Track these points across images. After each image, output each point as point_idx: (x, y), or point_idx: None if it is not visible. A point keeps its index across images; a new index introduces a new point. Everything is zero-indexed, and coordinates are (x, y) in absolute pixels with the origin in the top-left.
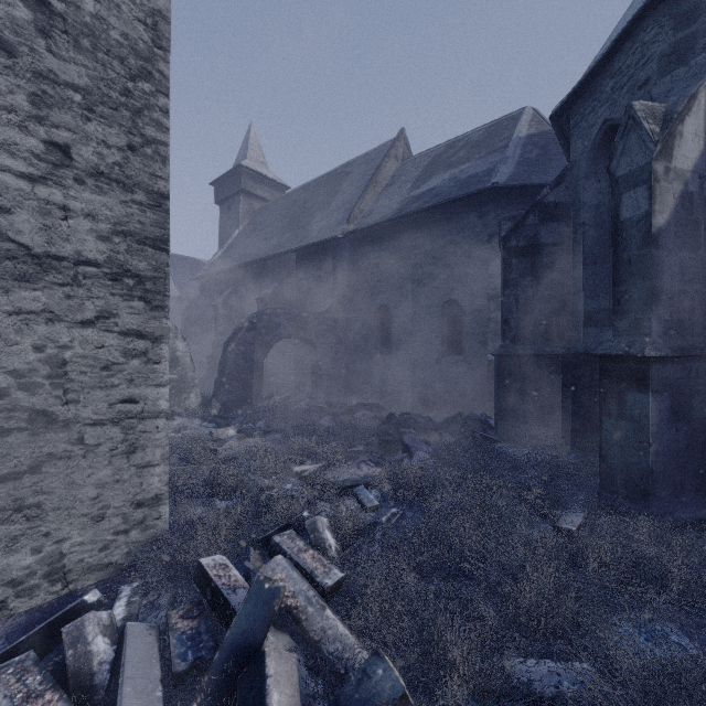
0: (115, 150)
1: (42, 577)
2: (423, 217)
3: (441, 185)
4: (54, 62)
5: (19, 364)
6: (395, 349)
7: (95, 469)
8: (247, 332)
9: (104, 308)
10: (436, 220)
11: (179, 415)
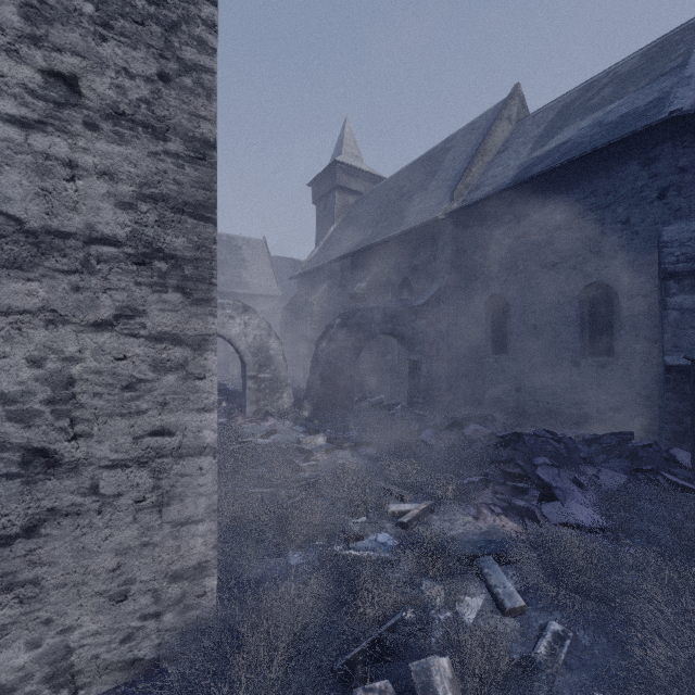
0: (141, 81)
1: (41, 681)
2: (551, 180)
3: (578, 136)
4: None
5: (8, 385)
6: (512, 347)
7: (114, 528)
8: (339, 329)
9: (126, 303)
10: (572, 180)
11: (272, 415)
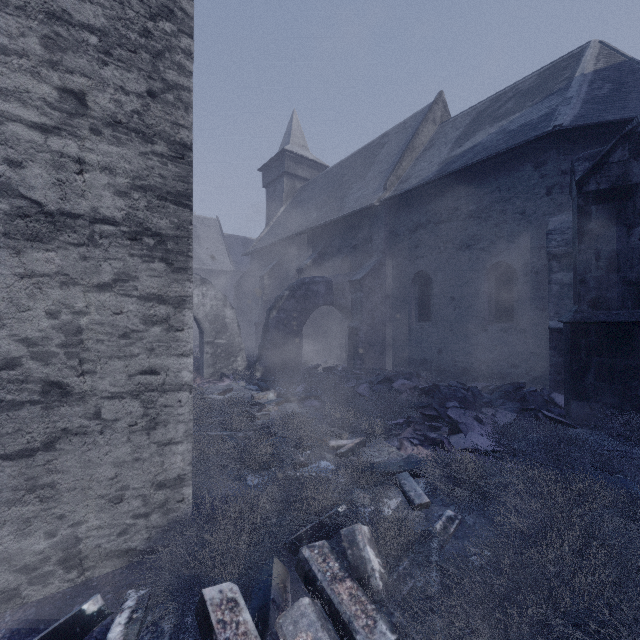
0: (134, 97)
1: (56, 563)
2: (466, 176)
3: (487, 140)
4: (68, 1)
5: (31, 331)
6: (434, 315)
7: (113, 446)
8: (287, 300)
9: (122, 270)
10: (481, 176)
11: (227, 376)
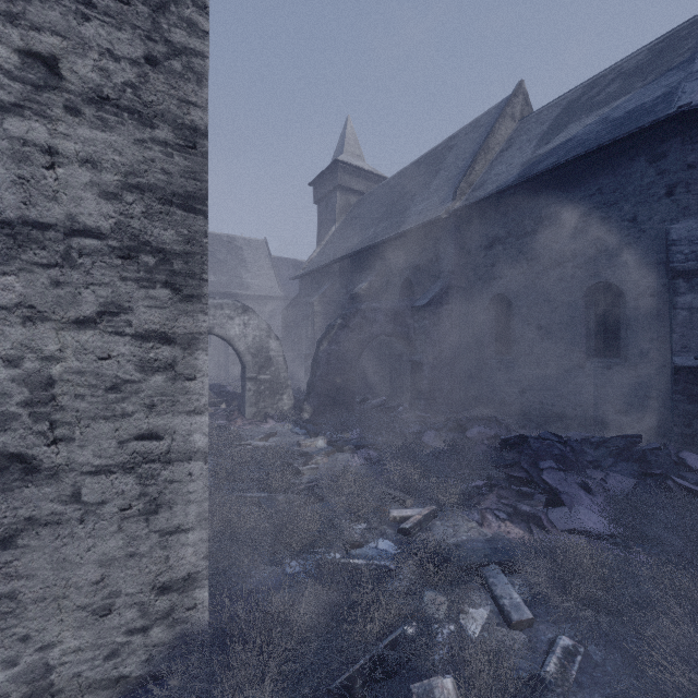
0: (126, 64)
1: None
2: (556, 177)
3: (584, 132)
4: None
5: None
6: (516, 347)
7: (98, 538)
8: (340, 330)
9: (110, 299)
10: (577, 177)
11: (271, 417)
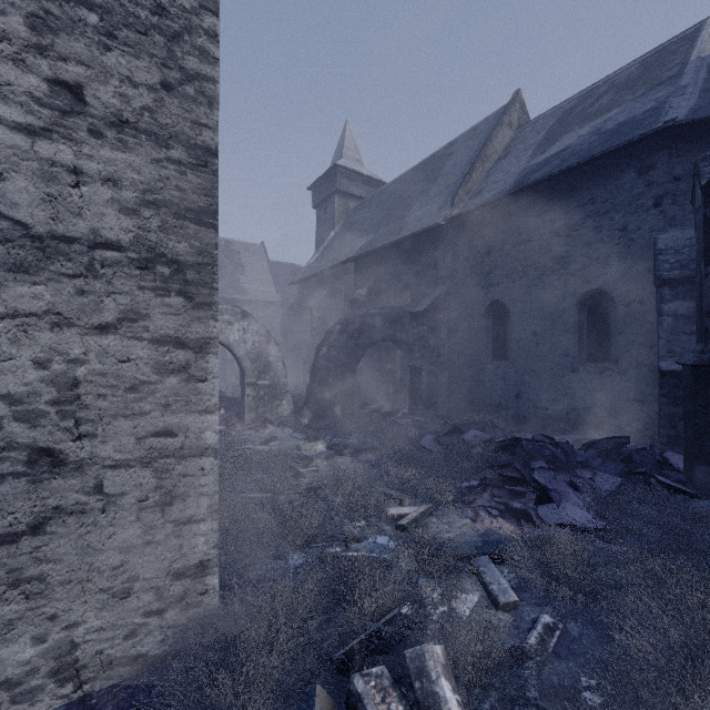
0: (144, 90)
1: (47, 675)
2: (551, 187)
3: (577, 143)
4: None
5: (14, 386)
6: (512, 353)
7: (118, 527)
8: (339, 335)
9: (129, 307)
10: (570, 187)
11: (271, 422)
